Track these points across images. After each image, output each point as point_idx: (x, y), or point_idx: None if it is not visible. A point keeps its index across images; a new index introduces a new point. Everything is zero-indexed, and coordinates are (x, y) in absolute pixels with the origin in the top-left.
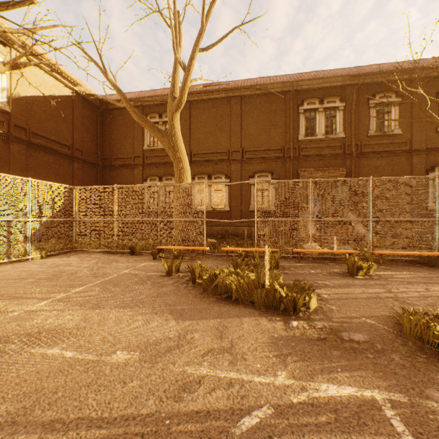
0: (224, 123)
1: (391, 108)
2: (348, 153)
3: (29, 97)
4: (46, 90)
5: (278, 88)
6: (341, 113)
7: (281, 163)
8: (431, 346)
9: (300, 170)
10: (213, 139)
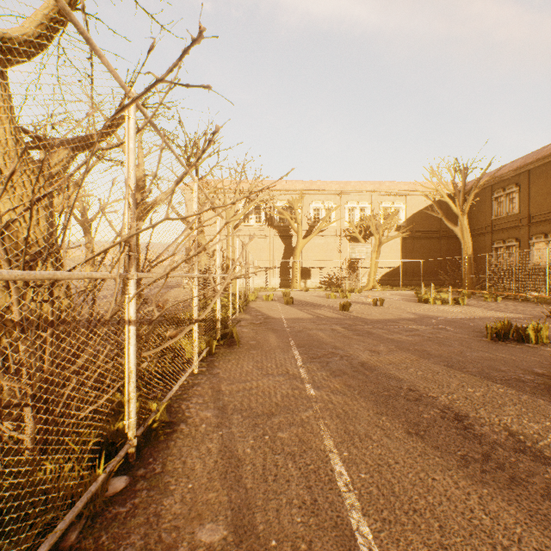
0: None
1: None
2: None
3: (414, 213)
4: (423, 205)
5: None
6: None
7: None
8: None
9: None
10: (550, 199)
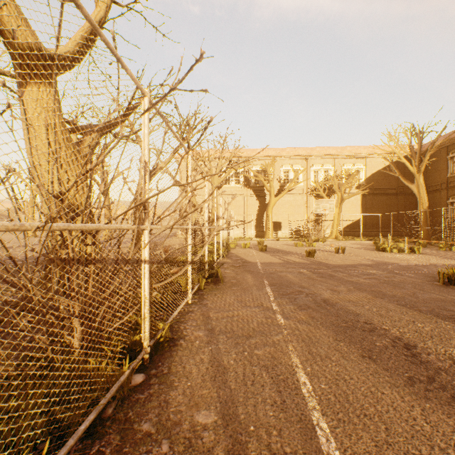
0: None
1: None
2: None
3: (373, 173)
4: (381, 166)
5: None
6: None
7: None
8: None
9: None
10: None
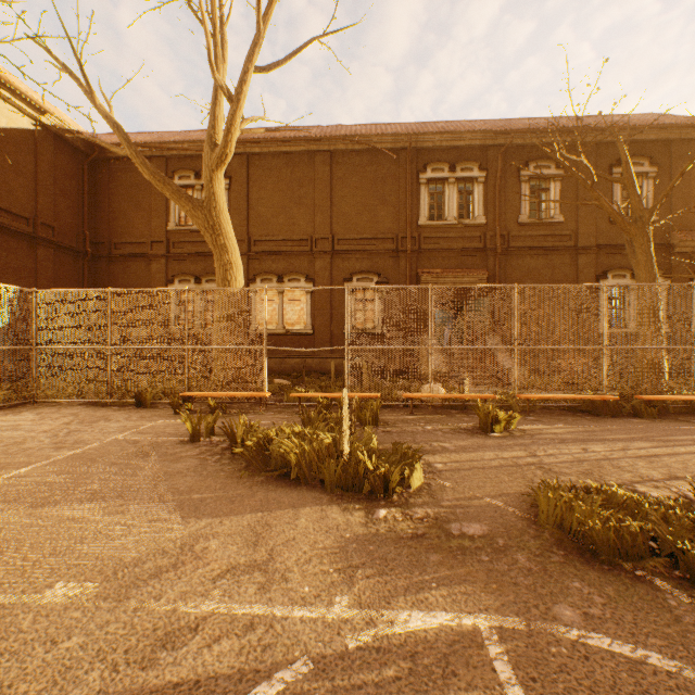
0: (304, 192)
1: (550, 183)
2: (490, 249)
3: None
4: None
5: (388, 143)
6: (481, 187)
7: (393, 260)
8: (575, 536)
9: (421, 271)
10: (287, 218)
